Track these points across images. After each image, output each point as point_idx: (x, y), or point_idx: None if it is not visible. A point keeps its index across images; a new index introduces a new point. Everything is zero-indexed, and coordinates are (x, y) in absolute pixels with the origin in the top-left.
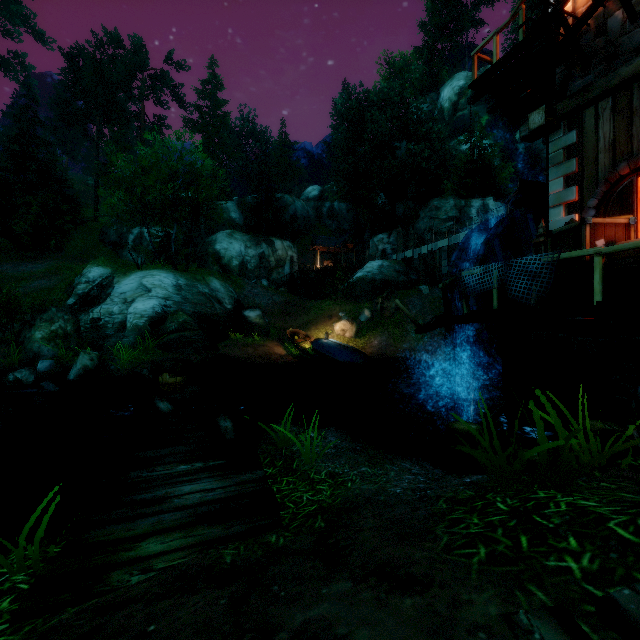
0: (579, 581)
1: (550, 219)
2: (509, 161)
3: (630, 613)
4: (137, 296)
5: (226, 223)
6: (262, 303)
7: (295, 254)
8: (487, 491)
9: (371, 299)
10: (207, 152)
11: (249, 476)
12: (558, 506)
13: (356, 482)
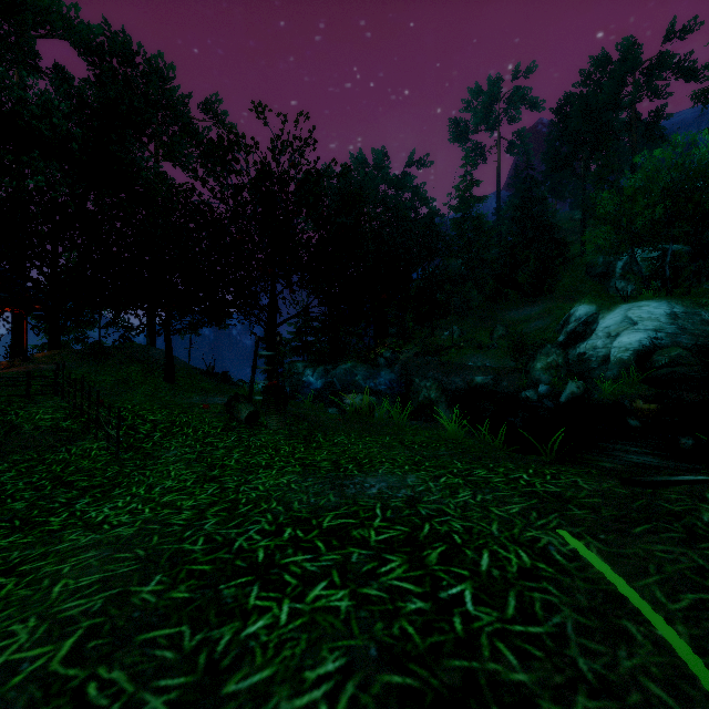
0: None
1: None
2: None
3: None
4: (621, 330)
5: None
6: None
7: None
8: None
9: None
10: None
11: (685, 465)
12: None
13: None
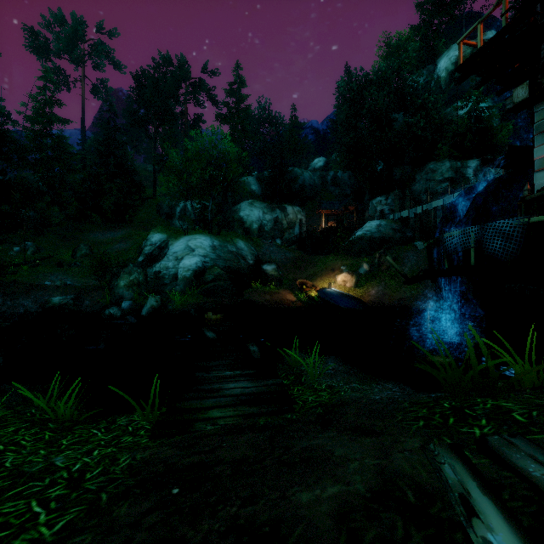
0: (476, 437)
1: (535, 182)
2: (509, 120)
3: (492, 444)
4: (185, 255)
5: (248, 194)
6: (276, 259)
7: (303, 217)
8: (442, 399)
9: (369, 254)
10: (233, 138)
11: (271, 382)
12: (485, 405)
13: (347, 392)
